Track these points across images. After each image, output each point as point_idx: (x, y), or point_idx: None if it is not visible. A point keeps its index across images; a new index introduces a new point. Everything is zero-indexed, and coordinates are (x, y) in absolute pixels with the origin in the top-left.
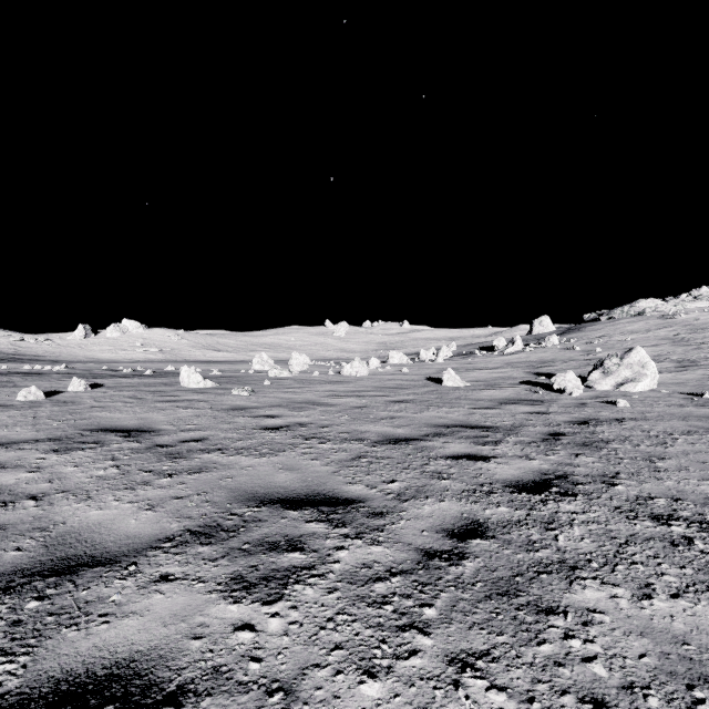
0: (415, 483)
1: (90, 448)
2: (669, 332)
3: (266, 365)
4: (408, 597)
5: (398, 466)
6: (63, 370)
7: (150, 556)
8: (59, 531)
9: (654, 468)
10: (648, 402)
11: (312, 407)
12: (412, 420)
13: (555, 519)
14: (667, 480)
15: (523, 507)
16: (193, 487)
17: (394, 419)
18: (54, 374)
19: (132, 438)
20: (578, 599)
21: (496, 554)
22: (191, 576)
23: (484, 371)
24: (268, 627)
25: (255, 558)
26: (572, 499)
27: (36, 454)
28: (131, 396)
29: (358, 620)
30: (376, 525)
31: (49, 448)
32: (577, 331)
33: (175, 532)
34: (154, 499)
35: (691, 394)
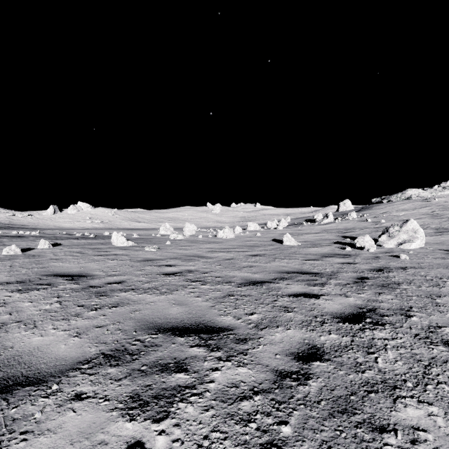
0: (269, 315)
1: (43, 288)
2: (428, 210)
3: (168, 231)
4: (268, 415)
5: (256, 302)
6: (37, 234)
7: (70, 376)
8: (6, 354)
9: (435, 303)
10: (420, 256)
11: (197, 259)
12: (264, 268)
13: (373, 344)
14: (447, 312)
15: (348, 335)
16: (110, 318)
17: (252, 267)
18: (31, 237)
19: (74, 281)
20: (403, 417)
21: (333, 375)
22: (99, 395)
23: (309, 235)
24: (155, 445)
25: (150, 378)
26: (382, 327)
27: (5, 293)
28: (78, 251)
29: (228, 438)
30: (241, 349)
31: (15, 288)
32: (368, 209)
33: (92, 355)
34: (81, 327)
35: (448, 251)
